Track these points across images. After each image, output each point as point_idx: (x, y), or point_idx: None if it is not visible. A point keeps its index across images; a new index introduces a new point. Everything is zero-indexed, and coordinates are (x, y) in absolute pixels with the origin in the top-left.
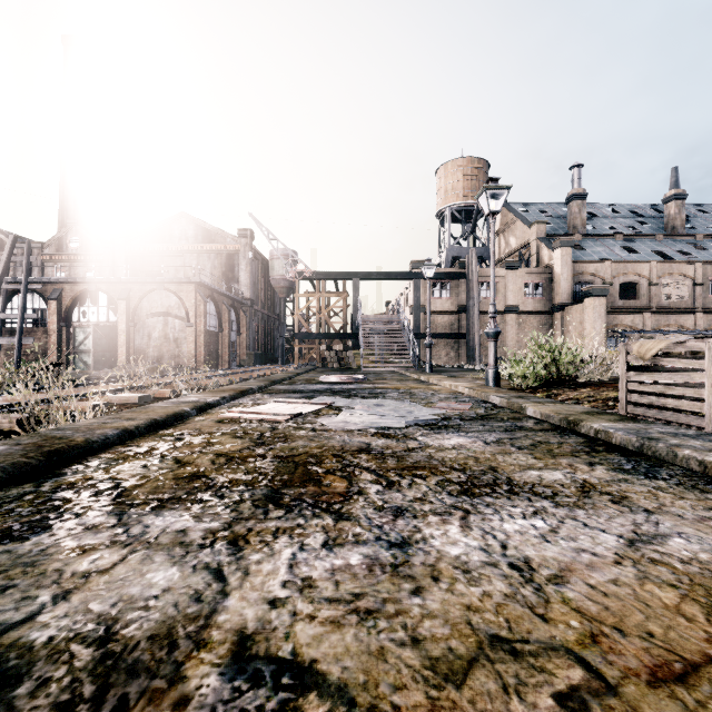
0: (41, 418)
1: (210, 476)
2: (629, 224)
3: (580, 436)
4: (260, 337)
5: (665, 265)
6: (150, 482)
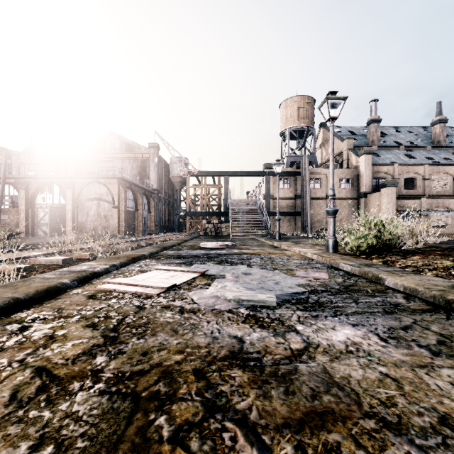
0: None
1: None
2: (408, 139)
3: None
4: (164, 215)
5: (434, 166)
6: None
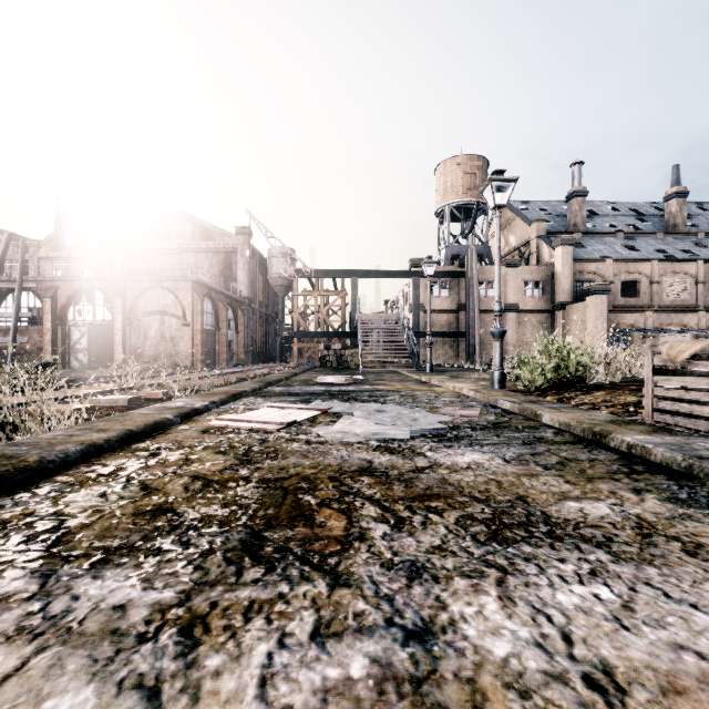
0: (19, 424)
1: (179, 510)
2: (629, 222)
3: (610, 451)
4: (258, 336)
5: (667, 263)
6: (102, 519)
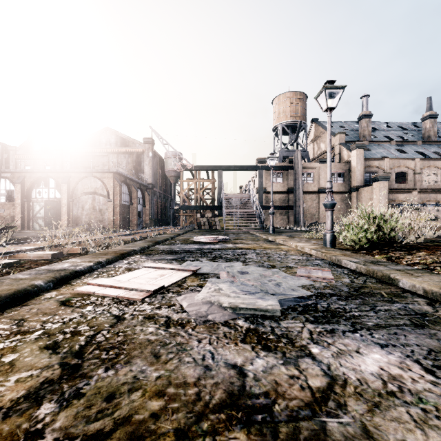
0: None
1: None
2: (399, 134)
3: None
4: (158, 208)
5: (425, 161)
6: None
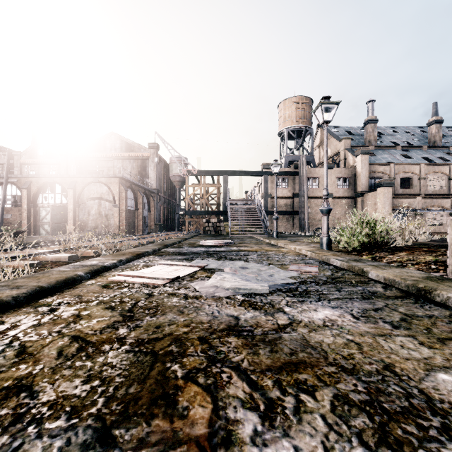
0: None
1: (36, 388)
2: (404, 139)
3: (439, 306)
4: (163, 214)
5: (430, 166)
6: None
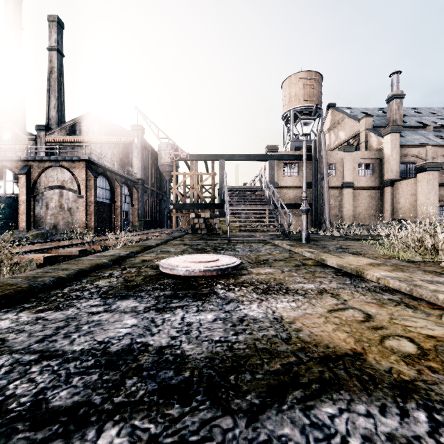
0: None
1: None
2: (433, 120)
3: None
4: (150, 208)
5: None
6: None
